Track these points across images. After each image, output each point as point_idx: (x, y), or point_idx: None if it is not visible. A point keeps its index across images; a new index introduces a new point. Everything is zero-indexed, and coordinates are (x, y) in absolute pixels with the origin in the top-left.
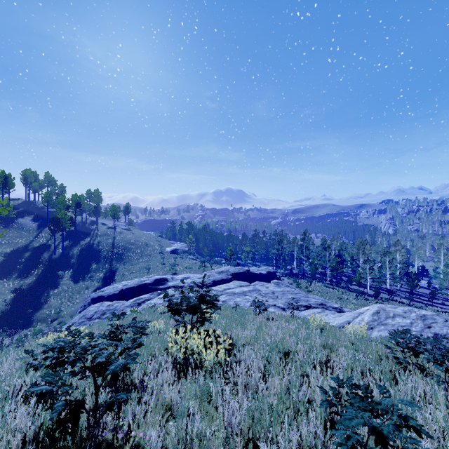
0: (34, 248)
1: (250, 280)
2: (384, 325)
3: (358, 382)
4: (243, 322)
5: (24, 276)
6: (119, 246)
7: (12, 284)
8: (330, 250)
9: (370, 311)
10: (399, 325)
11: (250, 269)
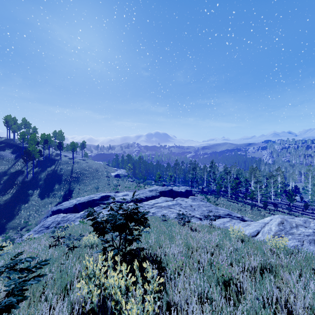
0: (11, 173)
1: (173, 196)
2: (291, 234)
3: None
4: (170, 235)
5: (2, 194)
6: (76, 172)
7: None
8: (230, 174)
9: (275, 221)
10: (304, 234)
11: (173, 188)
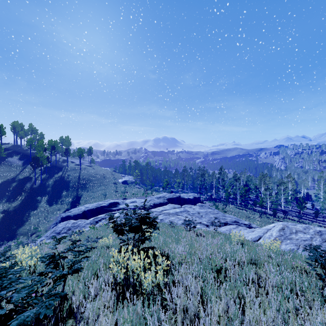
0: (20, 180)
1: (181, 203)
2: (290, 239)
3: (293, 304)
4: (177, 238)
5: (11, 201)
6: (84, 178)
7: (2, 207)
8: (239, 181)
9: (276, 227)
10: (302, 239)
11: (181, 195)
